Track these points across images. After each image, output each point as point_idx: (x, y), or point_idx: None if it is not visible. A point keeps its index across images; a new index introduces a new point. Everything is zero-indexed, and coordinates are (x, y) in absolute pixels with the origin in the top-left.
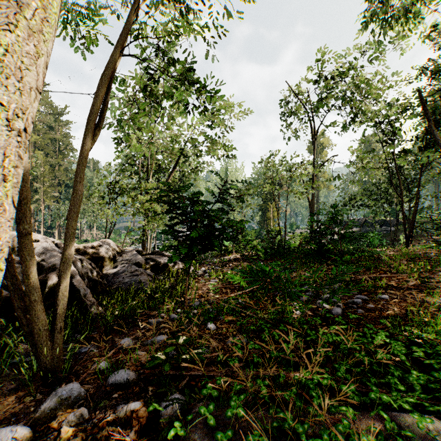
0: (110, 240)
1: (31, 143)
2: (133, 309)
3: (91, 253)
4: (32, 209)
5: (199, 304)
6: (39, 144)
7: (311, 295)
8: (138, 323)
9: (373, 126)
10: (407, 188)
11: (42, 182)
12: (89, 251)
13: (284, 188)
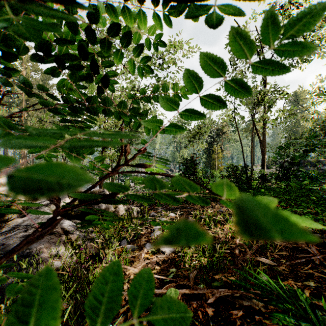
0: None
1: (24, 101)
2: None
3: None
4: (24, 153)
5: None
6: (30, 101)
7: None
8: None
9: None
10: None
11: None
12: None
13: (226, 134)
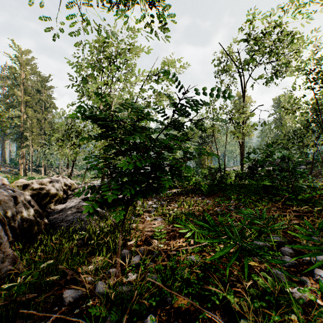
0: (64, 176)
1: (23, 102)
2: (38, 280)
3: (38, 189)
4: (24, 152)
5: (139, 262)
6: (29, 103)
7: (291, 253)
8: (49, 296)
9: (305, 73)
10: (322, 133)
11: (31, 132)
12: (36, 187)
13: (216, 135)
